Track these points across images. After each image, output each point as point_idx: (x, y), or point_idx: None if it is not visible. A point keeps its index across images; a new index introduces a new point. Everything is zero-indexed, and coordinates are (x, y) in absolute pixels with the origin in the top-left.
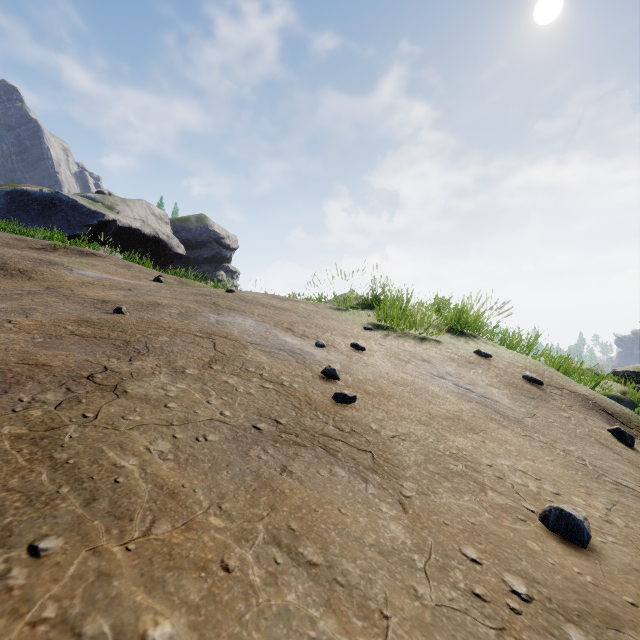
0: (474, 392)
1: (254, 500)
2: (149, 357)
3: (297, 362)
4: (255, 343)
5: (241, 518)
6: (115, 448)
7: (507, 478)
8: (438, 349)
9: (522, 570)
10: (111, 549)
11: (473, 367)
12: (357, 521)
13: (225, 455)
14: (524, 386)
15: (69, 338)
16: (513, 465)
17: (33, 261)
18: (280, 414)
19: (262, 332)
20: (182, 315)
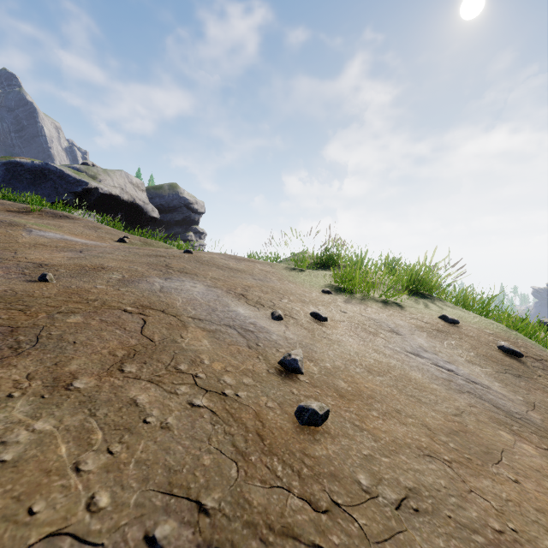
0: (459, 374)
1: None
2: (26, 358)
3: (248, 346)
4: (199, 318)
5: None
6: None
7: None
8: (402, 315)
9: None
10: None
11: (444, 337)
12: None
13: None
14: (504, 359)
15: None
16: None
17: None
18: (208, 479)
19: (211, 301)
20: (122, 281)
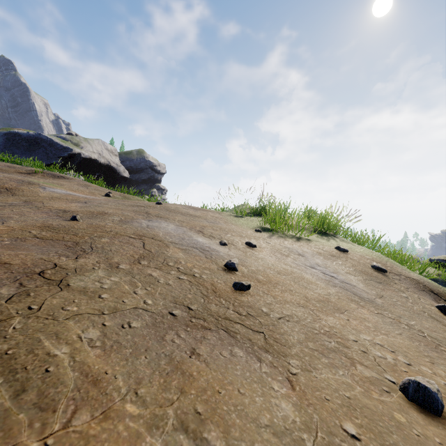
0: (337, 279)
1: (166, 384)
2: (92, 255)
3: (206, 257)
4: (175, 242)
5: (154, 403)
6: (51, 337)
7: (370, 352)
8: (309, 246)
9: (394, 444)
10: (30, 445)
11: (335, 259)
12: (254, 401)
13: (145, 340)
14: (373, 273)
15: (31, 240)
16: (372, 339)
17: (17, 182)
18: (191, 301)
19: (180, 234)
20: (122, 221)
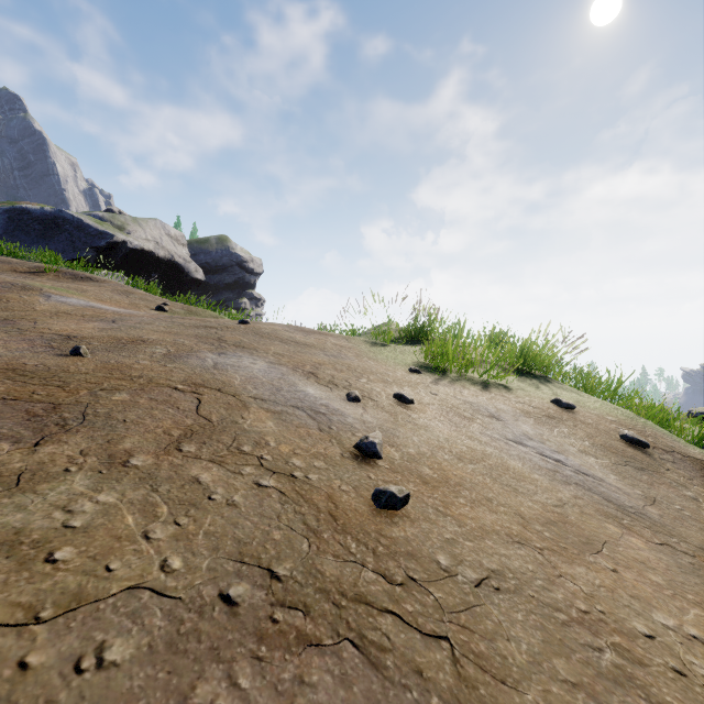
0: (567, 465)
1: None
2: (76, 435)
3: (319, 429)
4: (261, 398)
5: None
6: None
7: (690, 670)
8: (506, 398)
9: None
10: None
11: (555, 424)
12: None
13: None
14: (625, 450)
15: None
16: (680, 625)
17: (1, 286)
18: (279, 551)
19: (275, 380)
20: (168, 356)
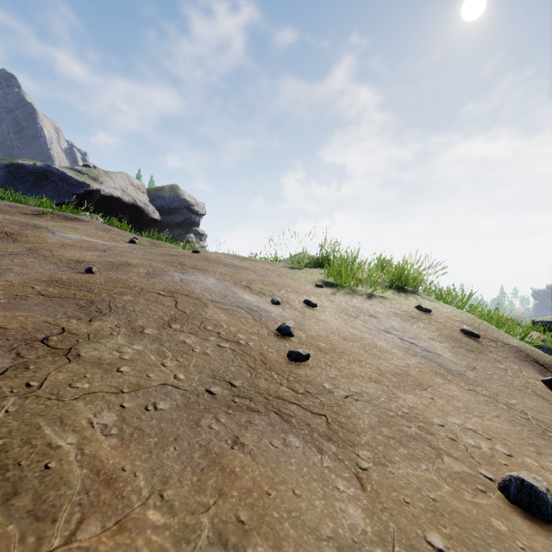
0: (418, 346)
1: (201, 484)
2: (110, 317)
3: (254, 319)
4: (215, 301)
5: (184, 510)
6: (54, 423)
7: (460, 439)
8: (383, 305)
9: None
10: None
11: (415, 321)
12: (313, 505)
13: (174, 426)
14: (462, 339)
15: (34, 298)
16: (463, 423)
17: (20, 225)
18: (235, 375)
19: (222, 290)
20: (149, 274)
